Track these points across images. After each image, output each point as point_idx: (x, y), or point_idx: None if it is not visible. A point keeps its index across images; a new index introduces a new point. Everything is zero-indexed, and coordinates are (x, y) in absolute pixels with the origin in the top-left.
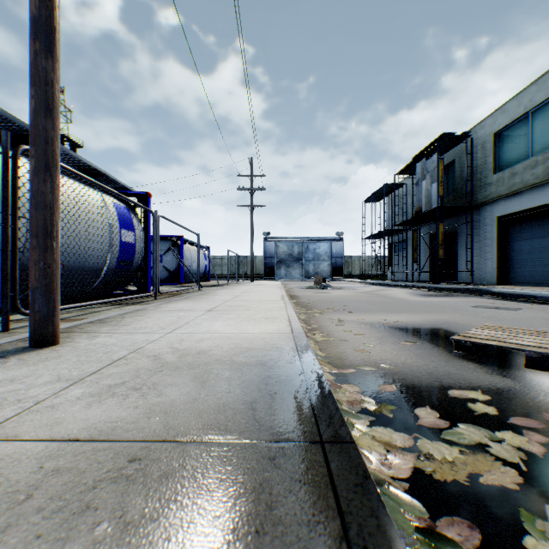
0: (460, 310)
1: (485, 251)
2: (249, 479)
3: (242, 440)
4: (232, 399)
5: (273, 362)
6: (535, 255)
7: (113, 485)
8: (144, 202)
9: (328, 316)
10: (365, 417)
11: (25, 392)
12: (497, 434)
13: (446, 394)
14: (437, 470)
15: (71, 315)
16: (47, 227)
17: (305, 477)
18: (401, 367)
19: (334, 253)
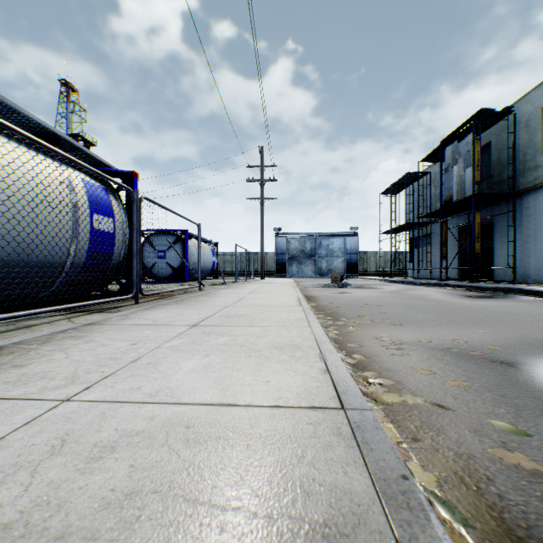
0: None
1: (529, 245)
2: None
3: None
4: None
5: None
6: None
7: None
8: (129, 182)
9: (369, 331)
10: None
11: None
12: None
13: None
14: None
15: None
16: None
17: None
18: None
19: (348, 249)
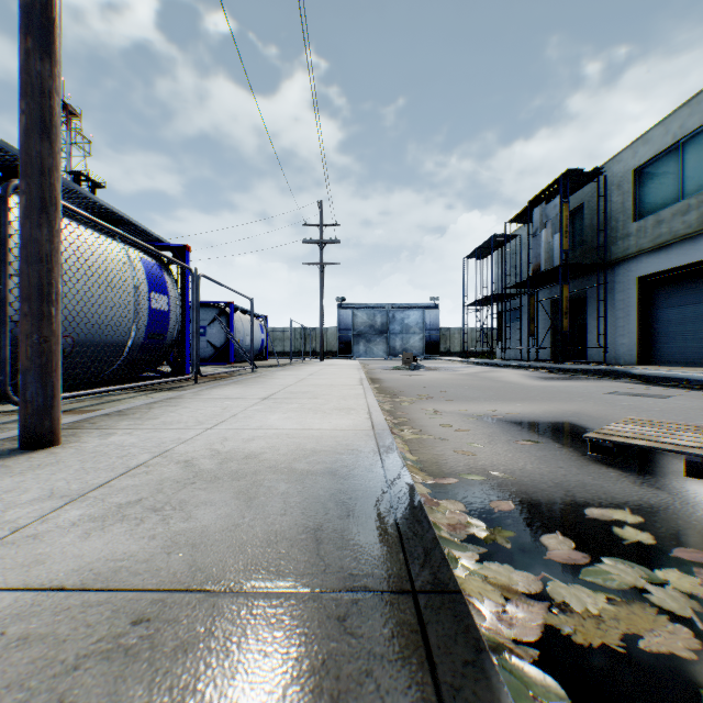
0: (592, 397)
1: (622, 322)
2: (306, 654)
3: (299, 589)
4: (289, 524)
5: (346, 470)
6: (687, 326)
7: (104, 663)
8: (181, 257)
9: (421, 405)
10: (473, 548)
11: (1, 514)
12: (658, 573)
13: (582, 513)
14: (577, 629)
15: (82, 404)
16: (43, 288)
17: (390, 650)
18: (518, 476)
19: (427, 324)
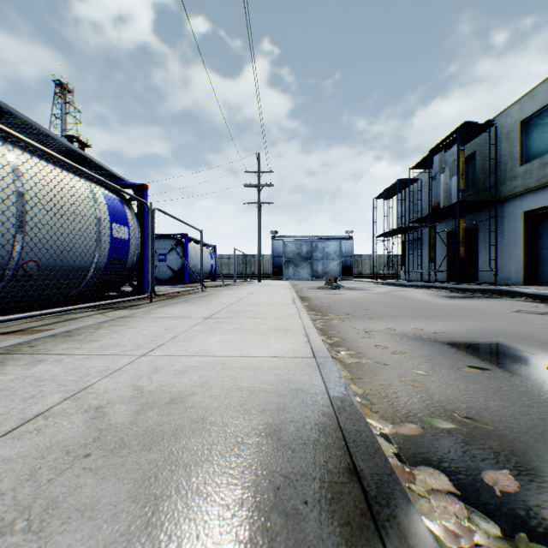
0: (503, 316)
1: (510, 249)
2: None
3: None
4: None
5: (293, 429)
6: None
7: None
8: (140, 194)
9: (350, 323)
10: None
11: None
12: None
13: None
14: None
15: (39, 323)
16: None
17: None
18: (488, 420)
19: (343, 252)
